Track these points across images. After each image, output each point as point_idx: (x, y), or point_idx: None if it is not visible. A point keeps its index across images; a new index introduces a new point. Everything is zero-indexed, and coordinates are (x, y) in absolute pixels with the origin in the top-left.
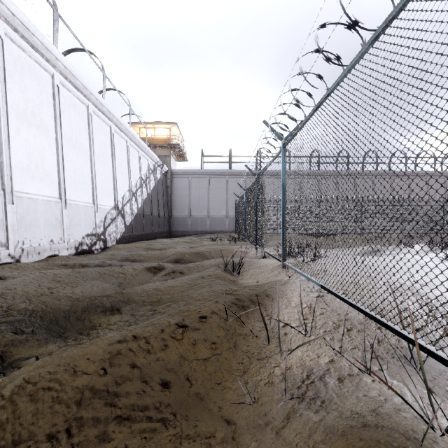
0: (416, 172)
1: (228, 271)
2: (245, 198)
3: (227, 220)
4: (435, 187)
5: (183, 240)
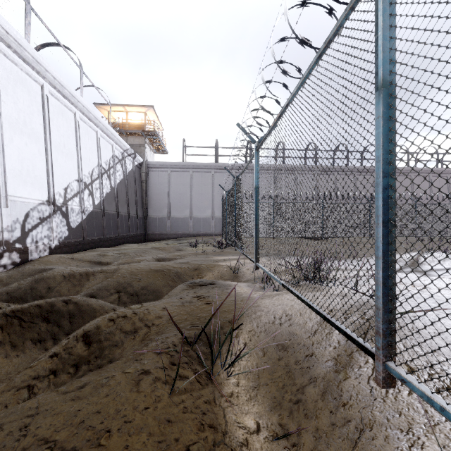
0: (419, 169)
1: (196, 362)
2: (235, 189)
3: (212, 221)
4: (437, 185)
5: (158, 245)
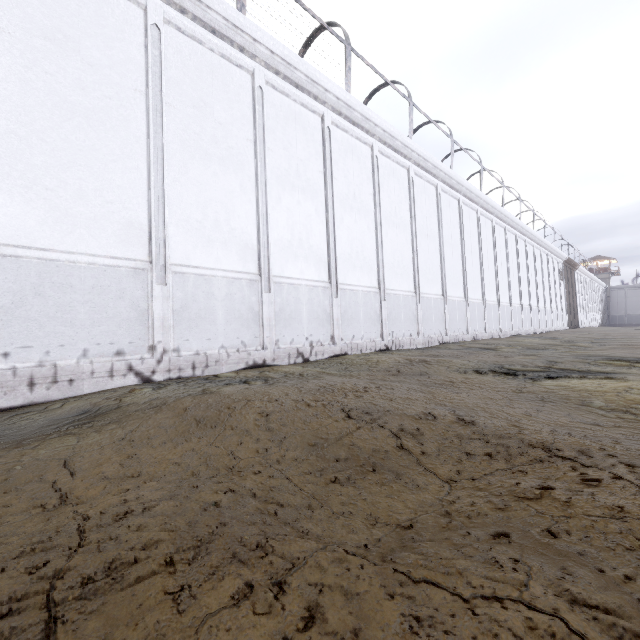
0: None
1: None
2: None
3: None
4: None
5: None
